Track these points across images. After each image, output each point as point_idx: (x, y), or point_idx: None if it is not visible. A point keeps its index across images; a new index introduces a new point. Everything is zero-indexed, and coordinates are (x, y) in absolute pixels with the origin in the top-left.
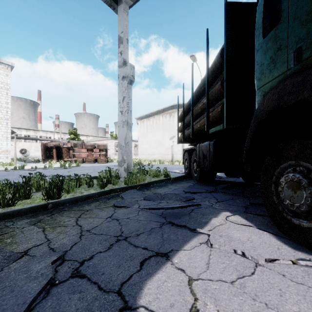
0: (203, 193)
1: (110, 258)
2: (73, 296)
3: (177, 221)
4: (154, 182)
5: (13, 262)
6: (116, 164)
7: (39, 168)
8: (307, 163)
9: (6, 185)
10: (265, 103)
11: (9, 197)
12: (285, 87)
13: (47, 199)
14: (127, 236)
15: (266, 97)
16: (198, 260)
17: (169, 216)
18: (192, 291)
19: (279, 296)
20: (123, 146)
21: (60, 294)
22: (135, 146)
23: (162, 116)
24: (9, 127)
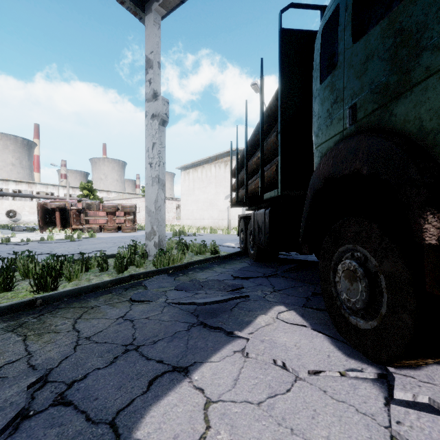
0: (258, 279)
1: (110, 377)
2: (50, 431)
3: (211, 321)
4: (195, 262)
5: None
6: None
7: (33, 241)
8: (363, 249)
9: None
10: (321, 168)
11: None
12: (340, 152)
13: (37, 291)
14: (140, 344)
15: (322, 161)
16: (225, 375)
17: (203, 313)
18: (206, 417)
19: (311, 419)
20: (153, 212)
21: (32, 429)
22: (177, 207)
23: (214, 165)
24: None
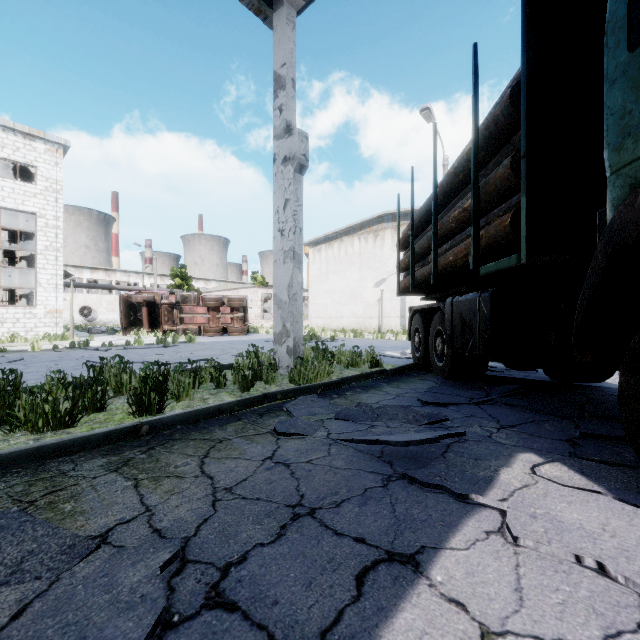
0: (463, 406)
1: (286, 562)
2: None
3: (420, 474)
4: (352, 378)
5: (80, 560)
6: (265, 338)
7: (116, 345)
8: None
9: (57, 383)
10: (639, 204)
11: (66, 408)
12: None
13: (137, 413)
14: (315, 506)
15: None
16: (492, 577)
17: (398, 459)
18: None
19: None
20: (285, 302)
21: None
22: None
23: (358, 238)
24: (60, 265)
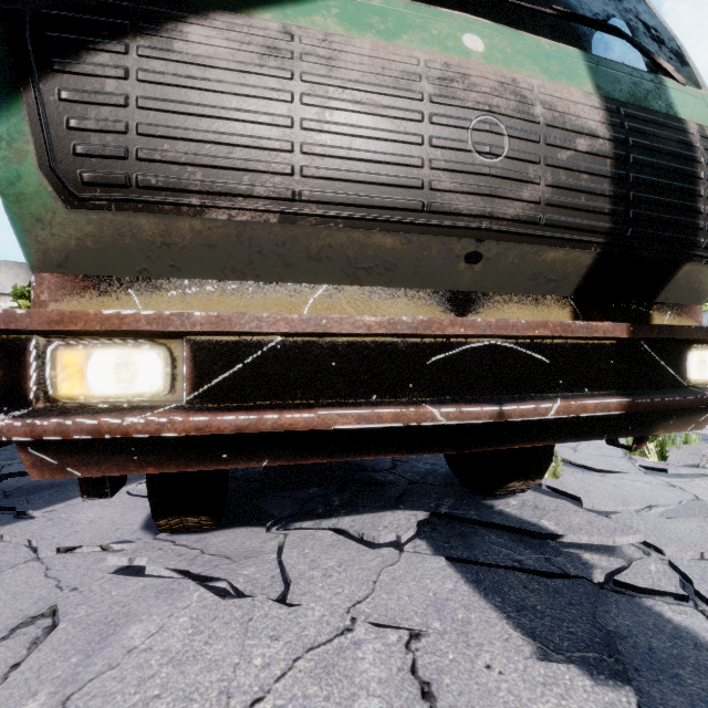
0: None
1: None
2: None
3: (11, 500)
4: None
5: None
6: None
7: None
8: None
9: None
10: None
11: None
12: None
13: None
14: None
15: None
16: None
17: (24, 491)
18: None
19: None
20: None
21: None
22: None
23: None
24: None
